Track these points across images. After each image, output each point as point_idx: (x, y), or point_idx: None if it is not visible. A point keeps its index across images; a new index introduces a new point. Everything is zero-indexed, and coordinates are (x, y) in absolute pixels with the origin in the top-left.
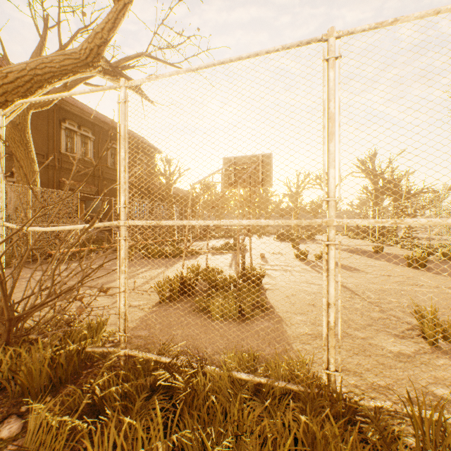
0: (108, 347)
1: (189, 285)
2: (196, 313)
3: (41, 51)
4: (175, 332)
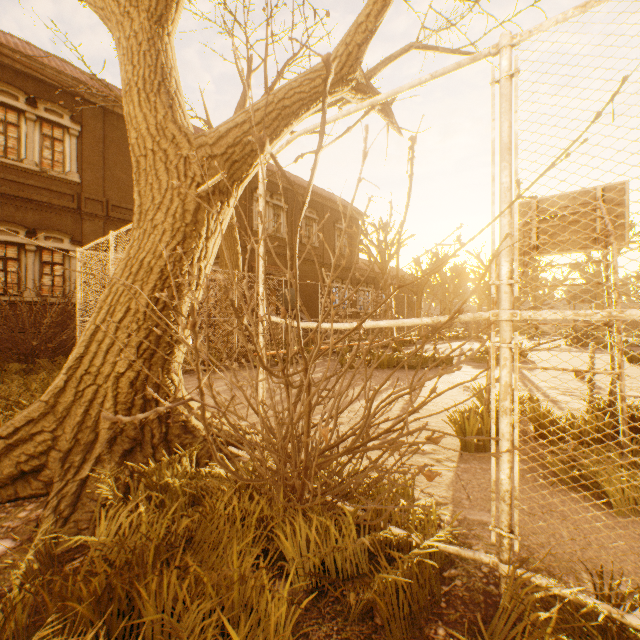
0: (466, 549)
1: None
2: (558, 489)
3: (244, 103)
4: (551, 528)
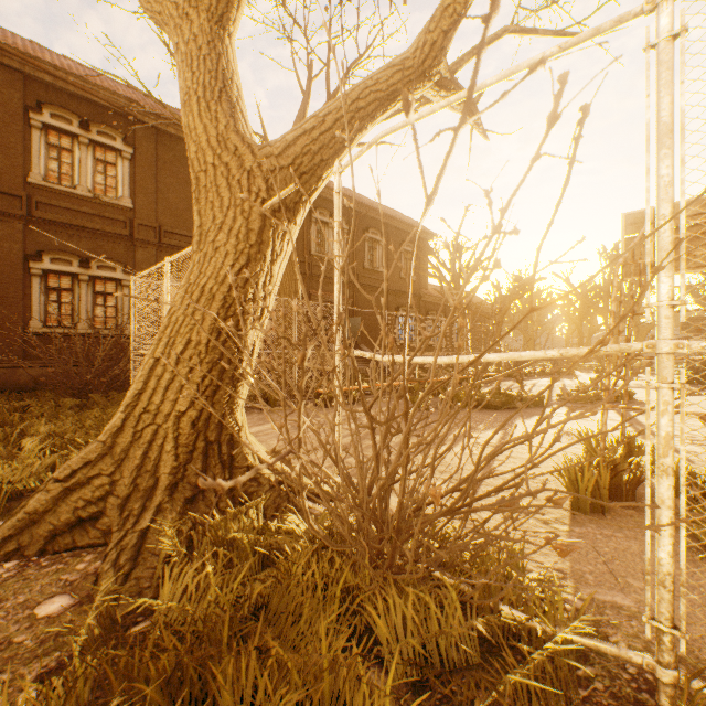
0: (608, 643)
1: (627, 483)
2: None
3: (304, 114)
4: None
